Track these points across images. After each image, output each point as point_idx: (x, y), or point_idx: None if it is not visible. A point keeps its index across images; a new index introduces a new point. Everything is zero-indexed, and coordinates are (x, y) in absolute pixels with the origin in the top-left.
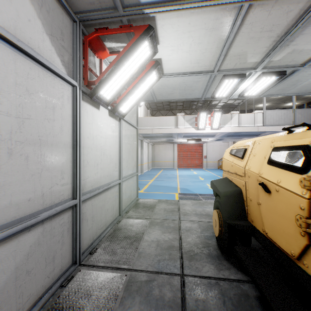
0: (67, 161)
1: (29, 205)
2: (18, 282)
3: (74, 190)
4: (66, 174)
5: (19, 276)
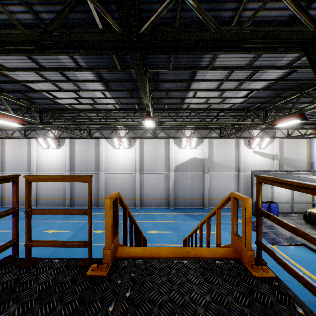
0: (310, 196)
1: (304, 201)
2: (302, 208)
3: (311, 201)
4: (309, 198)
5: (302, 208)
